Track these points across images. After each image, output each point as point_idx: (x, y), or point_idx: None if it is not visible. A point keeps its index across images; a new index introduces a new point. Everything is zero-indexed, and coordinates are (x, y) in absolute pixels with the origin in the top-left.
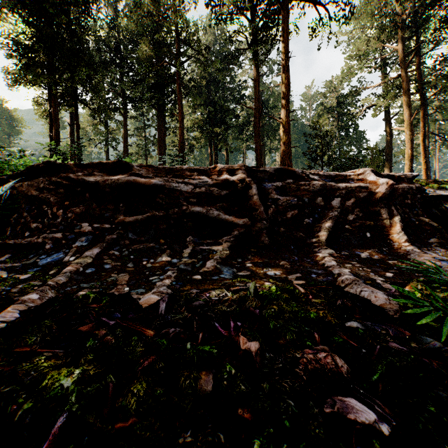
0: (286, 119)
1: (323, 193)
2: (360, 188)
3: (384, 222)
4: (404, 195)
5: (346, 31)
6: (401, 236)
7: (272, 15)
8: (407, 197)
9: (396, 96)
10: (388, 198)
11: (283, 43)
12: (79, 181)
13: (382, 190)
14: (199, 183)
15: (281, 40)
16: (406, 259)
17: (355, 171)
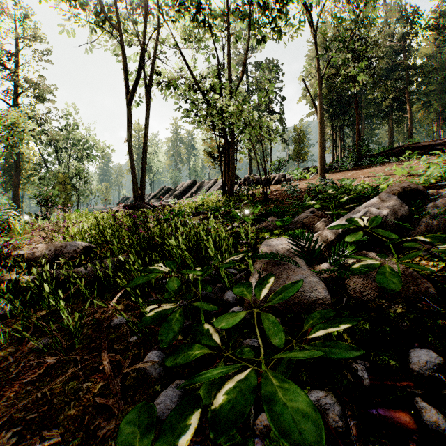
0: None
1: None
2: None
3: None
4: None
5: None
6: None
7: None
8: None
9: None
10: None
11: None
12: (409, 147)
13: None
14: (438, 142)
15: None
16: None
17: None
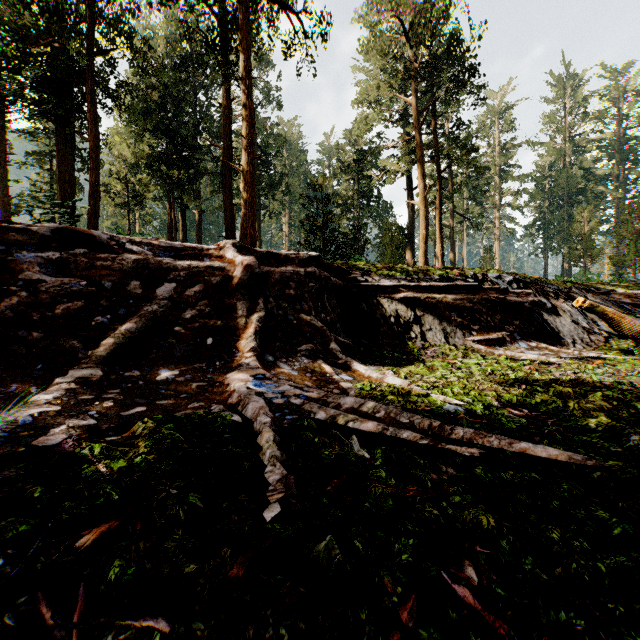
0: (249, 167)
1: (145, 274)
2: (214, 270)
3: (238, 321)
4: (285, 283)
5: (361, 68)
6: (248, 342)
7: (237, 11)
8: (290, 285)
9: (413, 162)
10: (248, 286)
11: (244, 54)
12: None
13: (238, 273)
14: None
15: (243, 50)
16: (223, 379)
17: (220, 243)
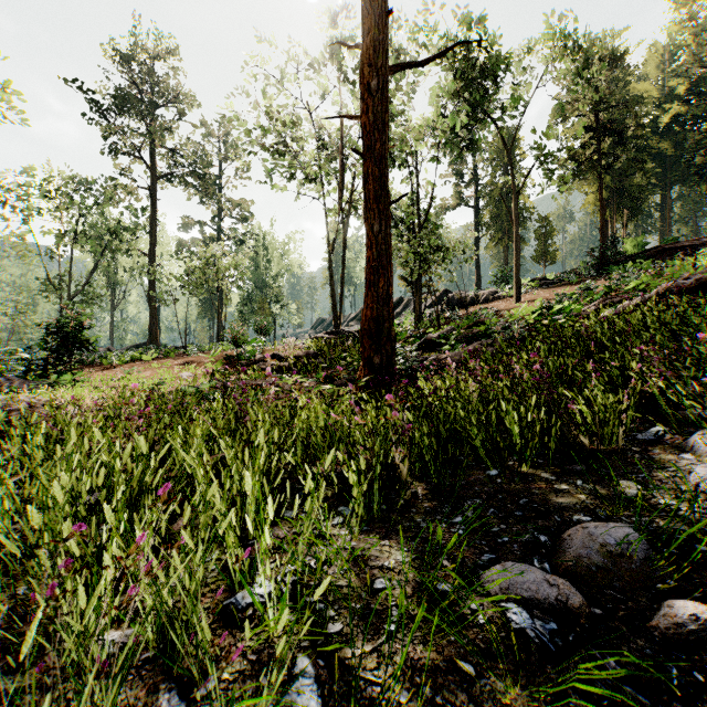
0: None
1: None
2: None
3: None
4: None
5: None
6: None
7: None
8: None
9: None
10: None
11: None
12: (665, 249)
13: None
14: (702, 241)
15: None
16: None
17: None
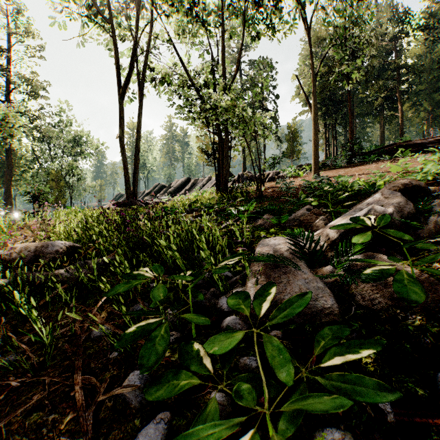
0: None
1: None
2: None
3: None
4: None
5: None
6: None
7: None
8: None
9: None
10: None
11: None
12: (401, 145)
13: None
14: (429, 140)
15: None
16: None
17: None
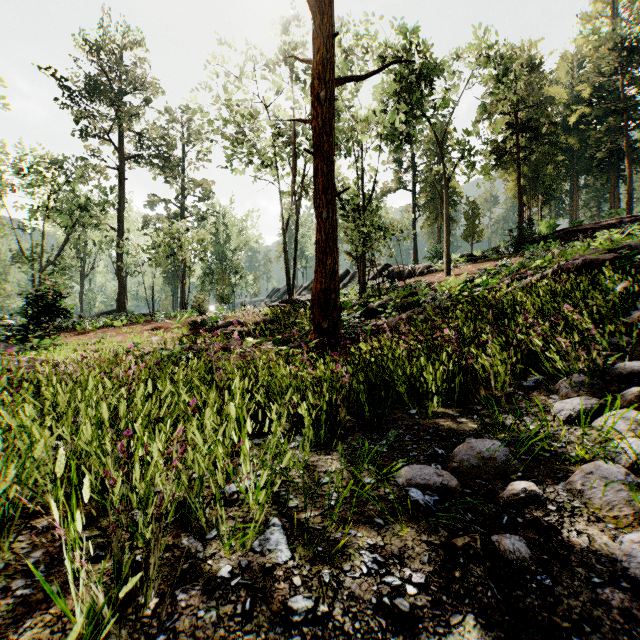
0: None
1: None
2: None
3: None
4: None
5: None
6: None
7: None
8: None
9: None
10: None
11: None
12: (571, 230)
13: None
14: (601, 225)
15: None
16: None
17: None
